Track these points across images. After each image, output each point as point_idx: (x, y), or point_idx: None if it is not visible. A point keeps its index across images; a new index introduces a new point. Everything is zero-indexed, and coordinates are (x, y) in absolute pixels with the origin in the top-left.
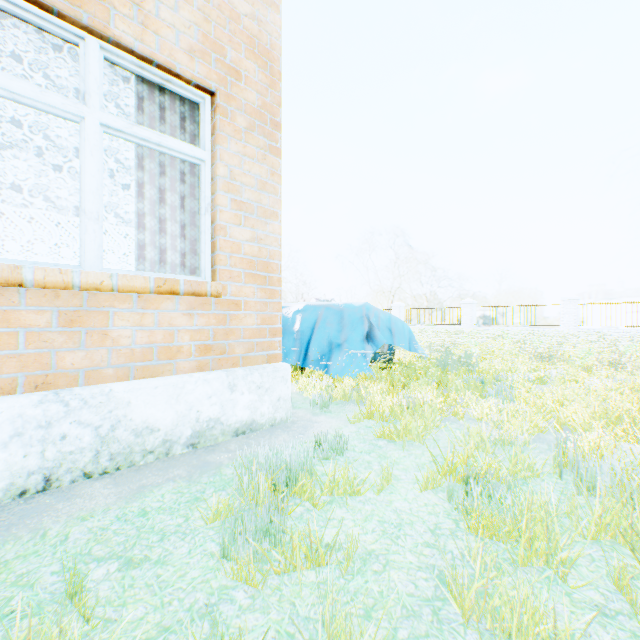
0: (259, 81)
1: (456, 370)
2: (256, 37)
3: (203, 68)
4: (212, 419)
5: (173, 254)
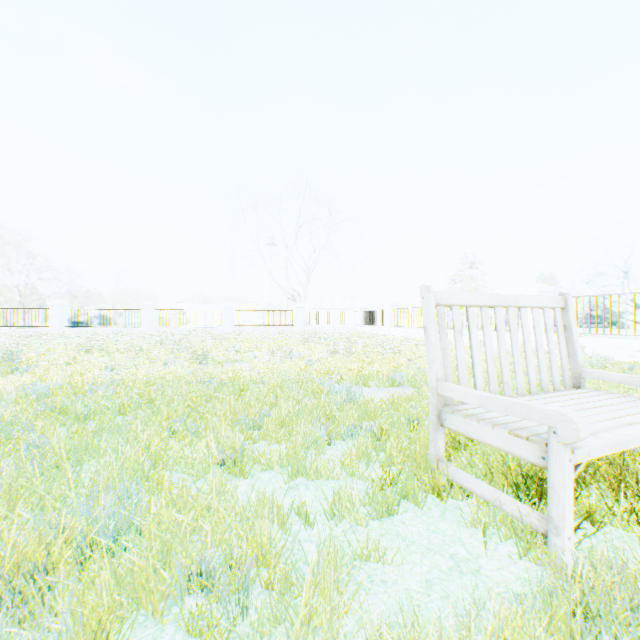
0: None
1: None
2: None
3: None
4: None
5: None
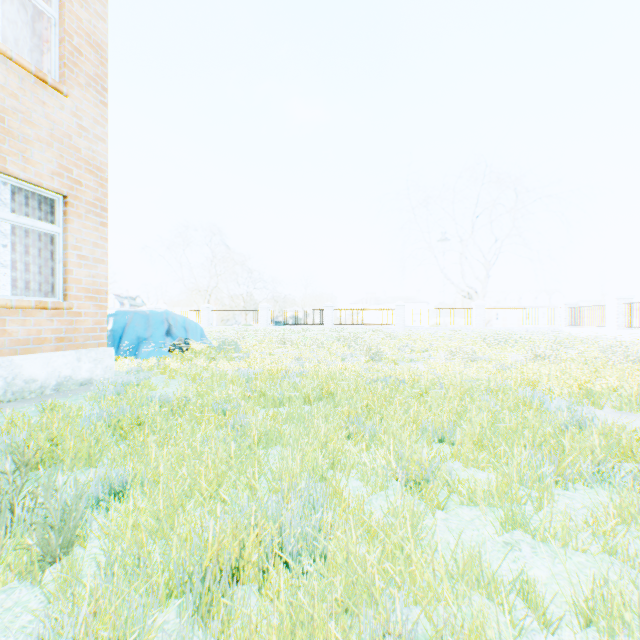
0: (94, 185)
1: (227, 352)
2: (92, 160)
3: (60, 183)
4: (68, 376)
5: (35, 284)
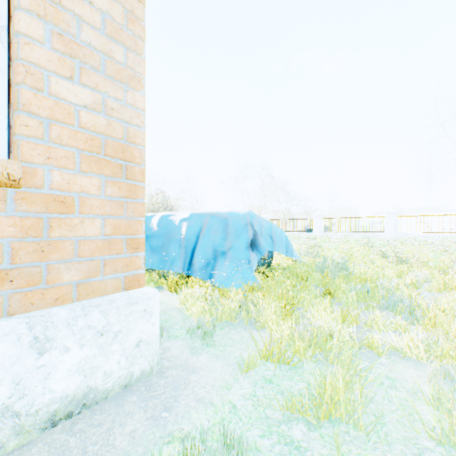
0: None
1: (336, 276)
2: None
3: None
4: None
5: None
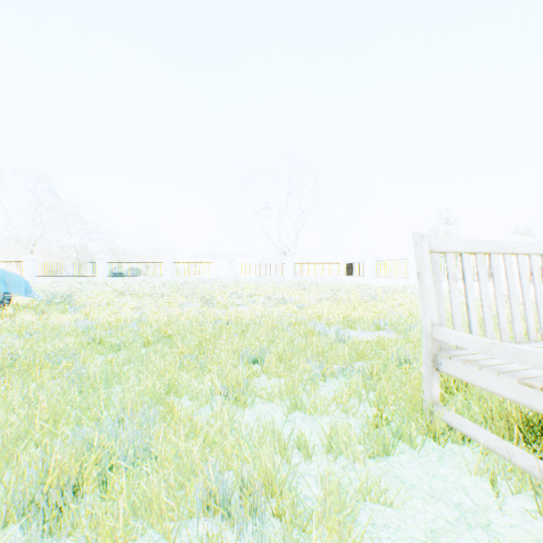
0: None
1: (59, 305)
2: None
3: None
4: None
5: None
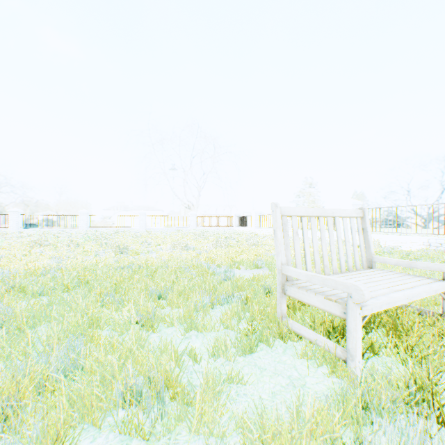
0: None
1: None
2: None
3: None
4: None
5: None
